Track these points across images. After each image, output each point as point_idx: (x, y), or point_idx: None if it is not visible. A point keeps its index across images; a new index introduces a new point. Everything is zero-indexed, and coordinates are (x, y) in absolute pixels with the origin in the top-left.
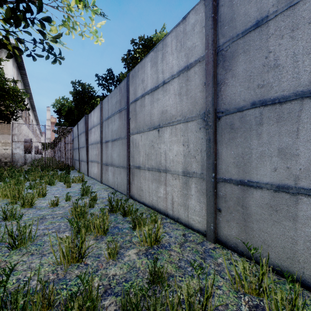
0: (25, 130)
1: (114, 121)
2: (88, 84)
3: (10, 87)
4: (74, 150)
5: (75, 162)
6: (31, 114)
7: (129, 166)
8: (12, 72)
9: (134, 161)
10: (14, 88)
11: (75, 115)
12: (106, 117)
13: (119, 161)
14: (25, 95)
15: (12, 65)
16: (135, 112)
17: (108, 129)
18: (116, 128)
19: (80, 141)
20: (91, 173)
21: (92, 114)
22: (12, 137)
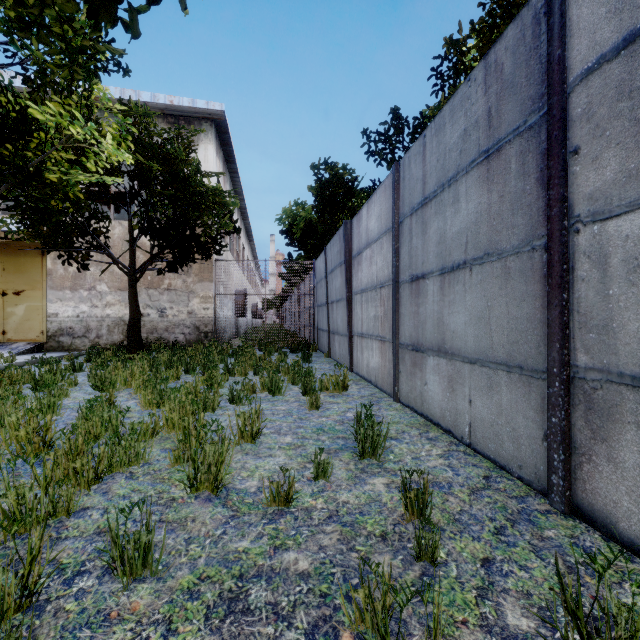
0: (238, 276)
1: (456, 201)
2: (343, 165)
3: (207, 186)
4: (317, 309)
5: (318, 334)
6: (246, 248)
7: (566, 371)
8: (215, 167)
9: (619, 347)
10: (213, 187)
11: (317, 236)
12: (415, 204)
13: (486, 342)
14: (233, 204)
15: (215, 154)
16: (635, 99)
17: (422, 238)
18: (465, 224)
19: (331, 288)
20: (359, 366)
21: (362, 214)
22: (215, 286)
